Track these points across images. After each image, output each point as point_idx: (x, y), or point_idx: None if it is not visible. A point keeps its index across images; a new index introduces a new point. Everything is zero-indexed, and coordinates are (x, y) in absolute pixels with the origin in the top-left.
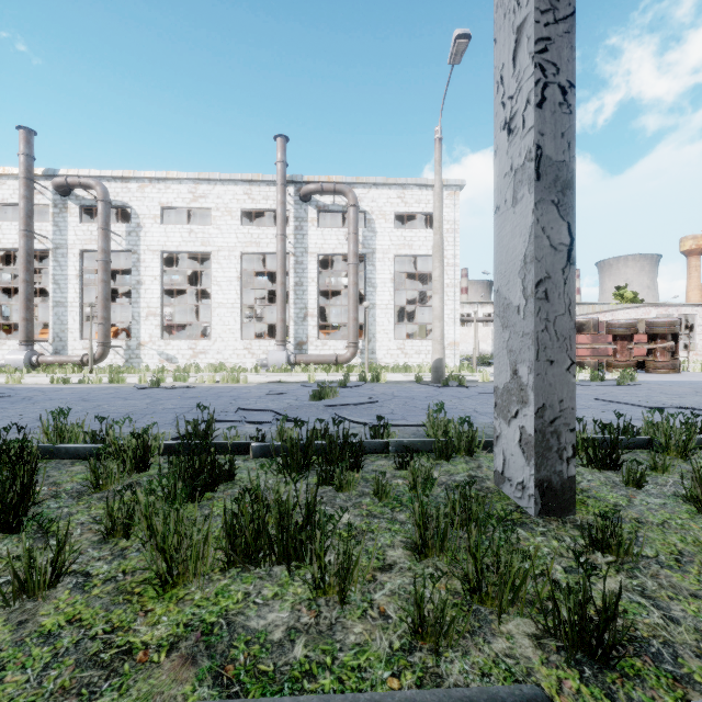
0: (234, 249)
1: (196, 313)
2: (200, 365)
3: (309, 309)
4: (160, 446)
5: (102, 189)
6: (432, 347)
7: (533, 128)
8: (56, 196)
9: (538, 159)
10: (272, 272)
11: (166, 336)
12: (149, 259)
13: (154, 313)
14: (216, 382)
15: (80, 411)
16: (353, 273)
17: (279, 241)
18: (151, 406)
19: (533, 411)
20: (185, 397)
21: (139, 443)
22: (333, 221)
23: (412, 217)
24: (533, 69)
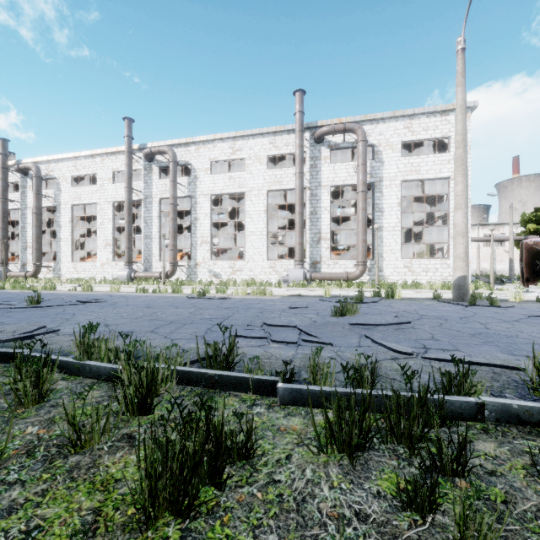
0: (262, 188)
1: (236, 241)
2: (237, 280)
3: (322, 234)
4: (176, 373)
5: (172, 153)
6: (454, 264)
7: None
8: (145, 163)
9: None
10: (291, 207)
11: (214, 258)
12: (202, 201)
13: (205, 241)
14: (247, 294)
15: (139, 318)
16: (362, 200)
17: (297, 178)
18: (192, 315)
19: None
20: (221, 307)
21: (149, 373)
22: (342, 159)
23: (417, 147)
24: None
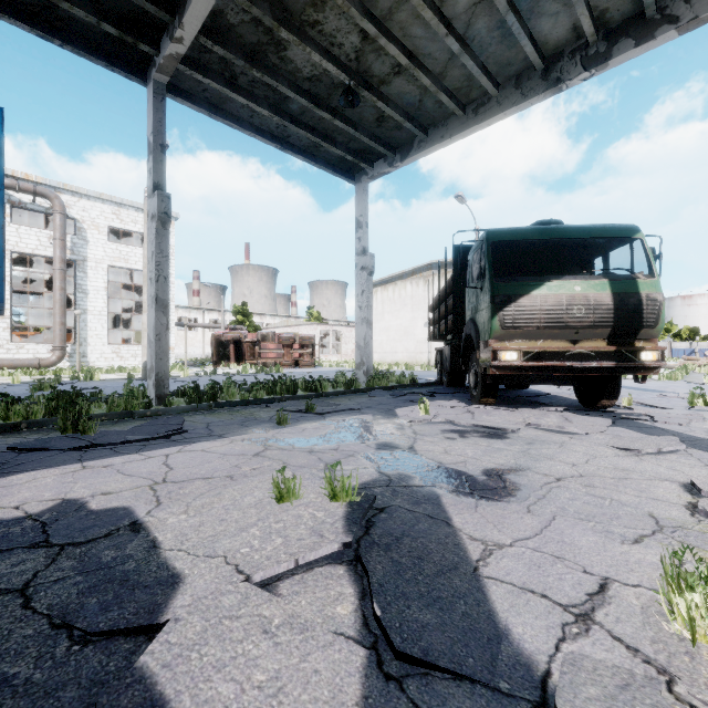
0: None
1: None
2: None
3: None
4: None
5: None
6: (143, 352)
7: (155, 288)
8: None
9: (157, 298)
10: None
11: None
12: None
13: None
14: None
15: None
16: (61, 279)
17: None
18: None
19: (155, 374)
20: None
21: None
22: (29, 211)
23: None
24: (155, 270)
